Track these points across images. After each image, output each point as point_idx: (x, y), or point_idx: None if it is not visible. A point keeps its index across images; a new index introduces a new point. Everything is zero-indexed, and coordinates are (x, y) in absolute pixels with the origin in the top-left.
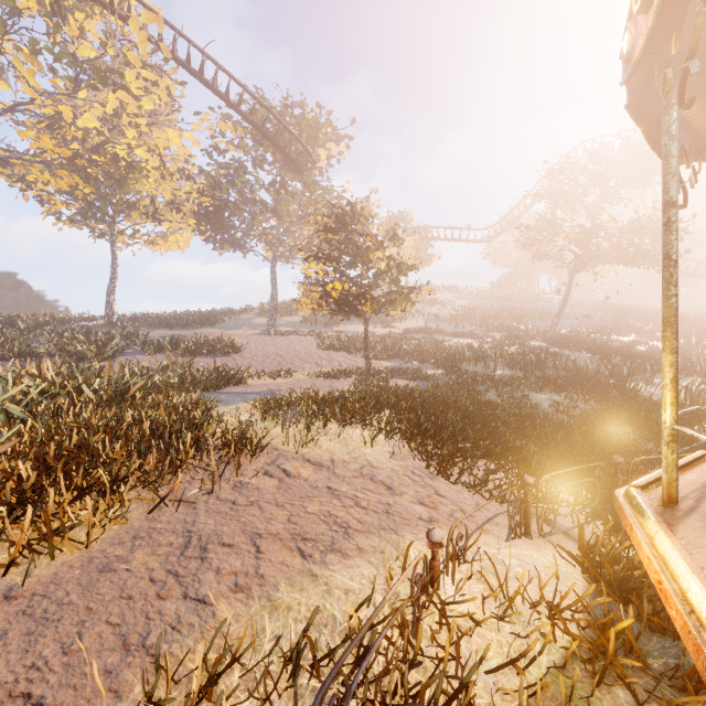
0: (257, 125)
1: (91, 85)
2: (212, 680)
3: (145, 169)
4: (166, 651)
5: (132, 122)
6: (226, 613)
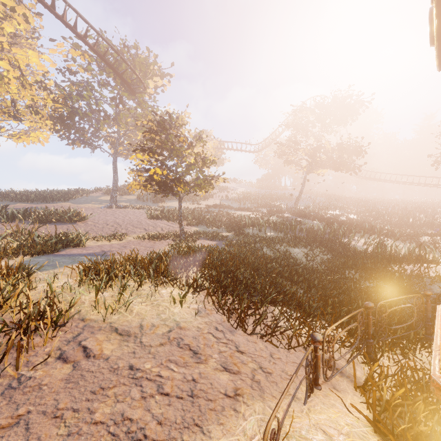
0: (100, 54)
1: None
2: None
3: (6, 77)
4: None
5: None
6: None
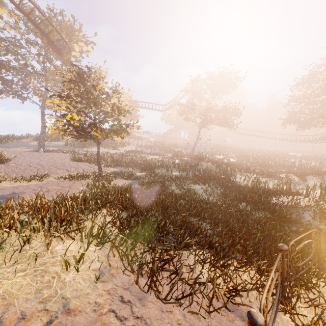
0: (25, 12)
1: None
2: None
3: None
4: None
5: None
6: None
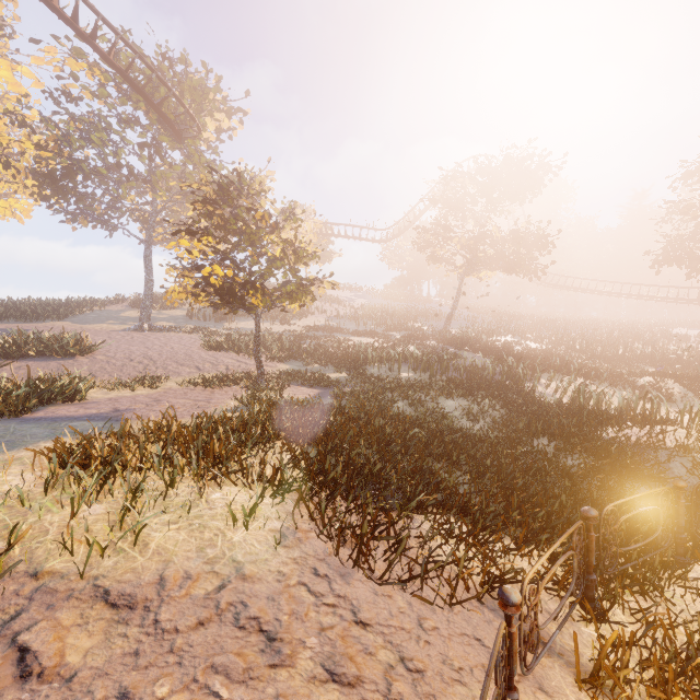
0: (120, 68)
1: None
2: None
3: None
4: None
5: None
6: None
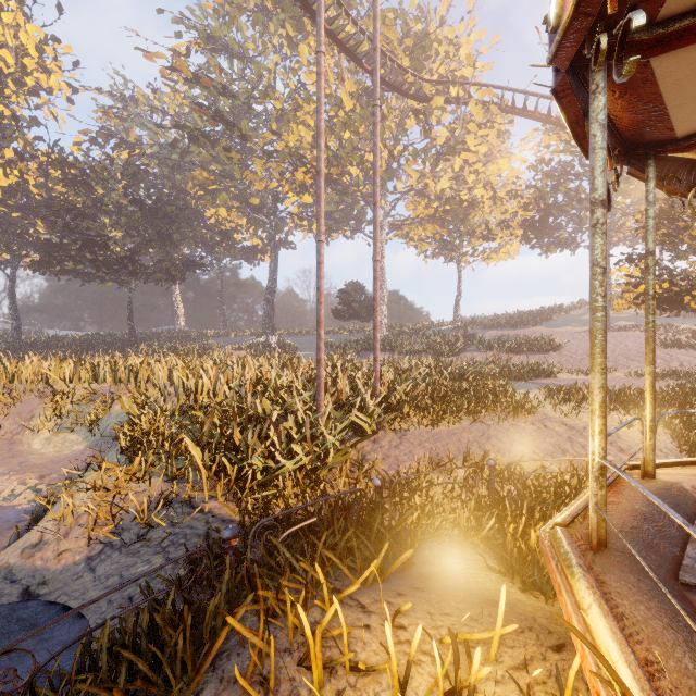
0: None
1: (444, 160)
2: (483, 463)
3: (480, 203)
4: (469, 446)
5: (471, 170)
6: (490, 449)
